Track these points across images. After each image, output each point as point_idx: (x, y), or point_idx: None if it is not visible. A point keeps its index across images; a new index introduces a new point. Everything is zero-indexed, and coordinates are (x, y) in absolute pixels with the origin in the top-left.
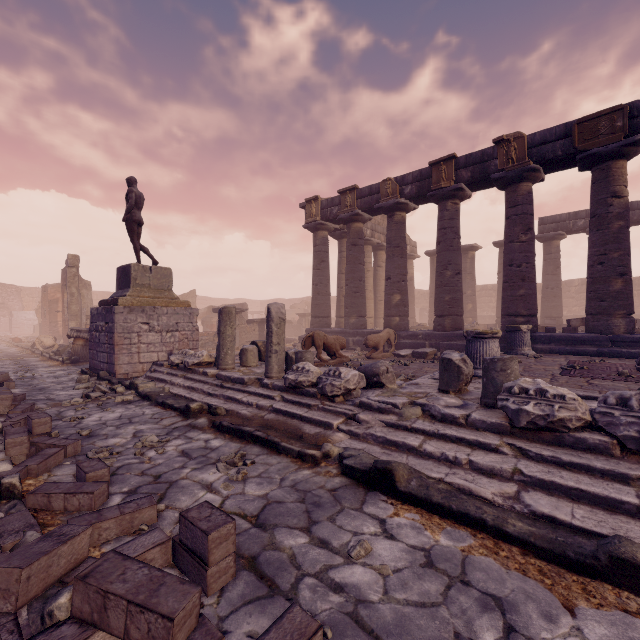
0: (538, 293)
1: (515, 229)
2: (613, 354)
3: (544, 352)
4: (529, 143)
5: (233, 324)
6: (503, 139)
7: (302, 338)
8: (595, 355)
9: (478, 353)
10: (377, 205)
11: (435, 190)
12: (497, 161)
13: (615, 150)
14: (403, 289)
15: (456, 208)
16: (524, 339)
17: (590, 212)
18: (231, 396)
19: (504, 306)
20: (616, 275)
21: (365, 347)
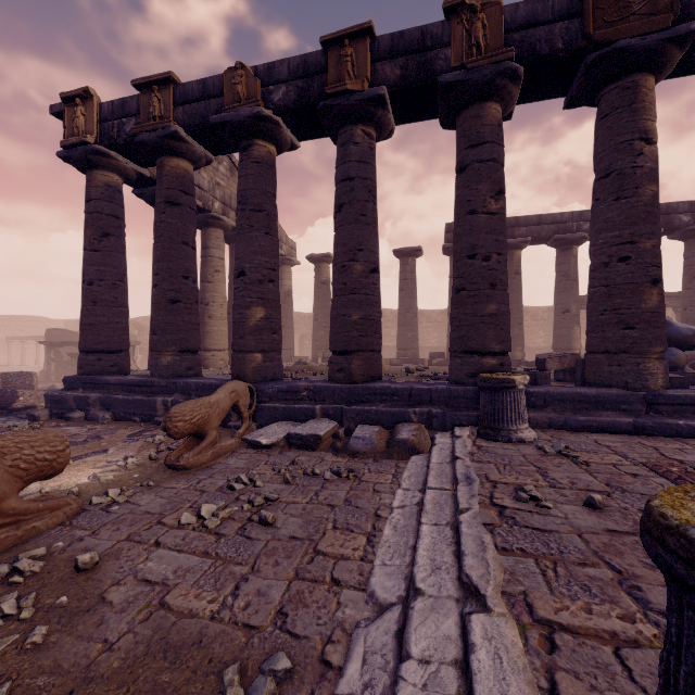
0: (426, 321)
1: (480, 187)
2: (663, 430)
3: (539, 426)
4: (507, 21)
5: None
6: (463, 3)
7: (51, 398)
8: (631, 432)
9: None
10: (216, 117)
11: (333, 96)
12: (450, 50)
13: (655, 47)
14: (271, 297)
15: (371, 144)
16: (520, 406)
17: (598, 168)
18: None
19: (459, 334)
20: (649, 281)
21: None
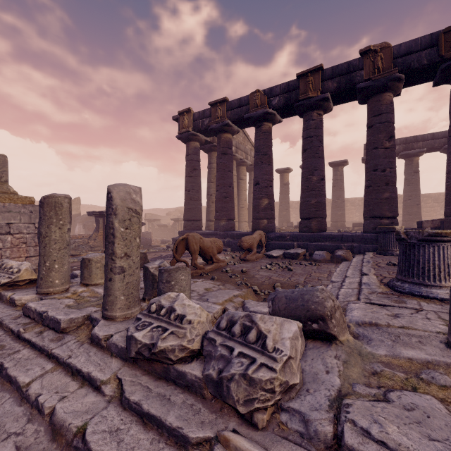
0: (350, 205)
1: (379, 136)
2: None
3: None
4: (394, 53)
5: (64, 223)
6: (370, 49)
7: (175, 240)
8: None
9: (431, 263)
10: (247, 115)
11: (302, 100)
12: (363, 71)
13: None
14: (270, 194)
15: (320, 118)
16: None
17: (450, 120)
18: (10, 375)
19: (368, 209)
20: None
21: (235, 248)
